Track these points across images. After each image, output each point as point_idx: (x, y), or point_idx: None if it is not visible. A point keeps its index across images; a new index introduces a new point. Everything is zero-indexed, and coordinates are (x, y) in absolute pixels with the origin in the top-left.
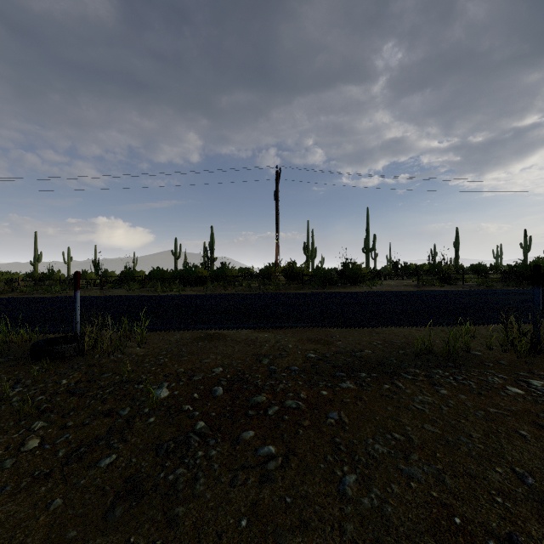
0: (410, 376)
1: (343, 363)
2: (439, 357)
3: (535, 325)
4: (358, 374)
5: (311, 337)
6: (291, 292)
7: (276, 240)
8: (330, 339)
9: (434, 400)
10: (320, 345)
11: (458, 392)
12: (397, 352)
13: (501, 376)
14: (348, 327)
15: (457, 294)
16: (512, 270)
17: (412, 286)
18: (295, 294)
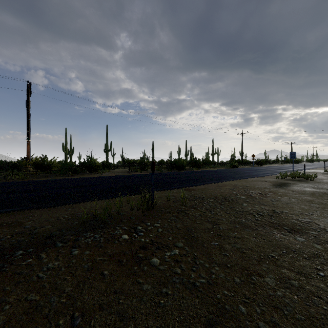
0: (62, 243)
1: (12, 244)
2: (99, 221)
3: (152, 194)
4: (14, 253)
5: (7, 221)
6: (35, 180)
7: (27, 139)
8: (24, 220)
9: (60, 264)
10: (6, 229)
11: (87, 249)
12: (72, 222)
13: (124, 228)
14: (50, 207)
15: (144, 176)
16: (170, 163)
17: (126, 172)
18: (37, 181)
